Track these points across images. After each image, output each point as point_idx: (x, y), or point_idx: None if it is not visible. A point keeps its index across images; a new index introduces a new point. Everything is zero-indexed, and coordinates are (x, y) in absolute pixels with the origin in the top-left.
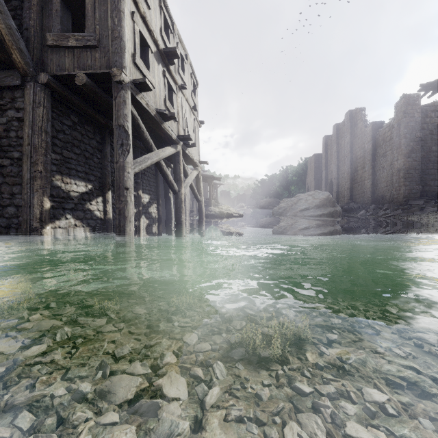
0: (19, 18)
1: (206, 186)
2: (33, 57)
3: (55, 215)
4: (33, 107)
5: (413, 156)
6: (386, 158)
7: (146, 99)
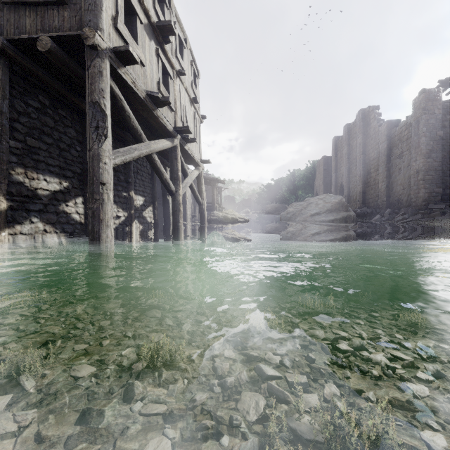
0: None
1: (209, 190)
2: None
3: (15, 218)
4: None
5: (433, 156)
6: (402, 159)
7: (132, 76)
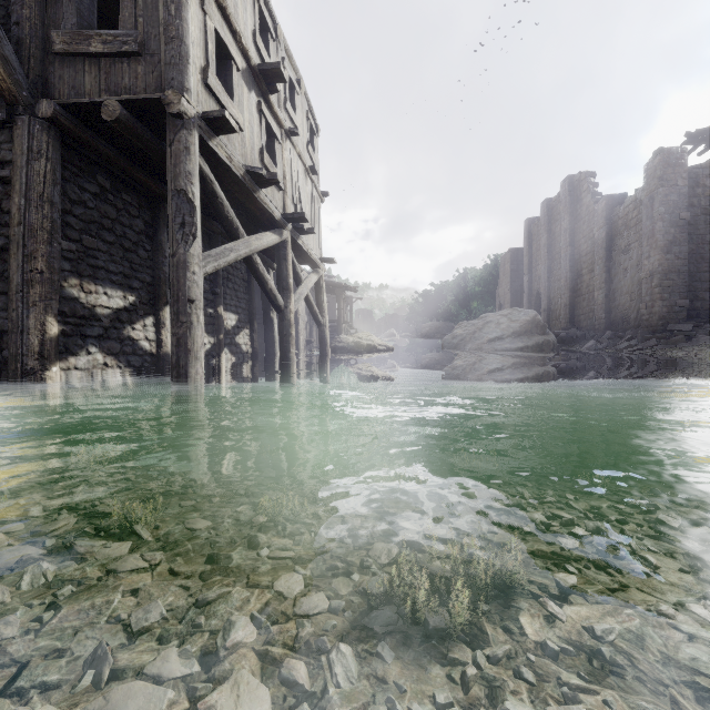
0: (4, 4)
1: (333, 301)
2: (28, 73)
3: (69, 348)
4: (27, 158)
5: (676, 250)
6: (630, 254)
7: (226, 148)
